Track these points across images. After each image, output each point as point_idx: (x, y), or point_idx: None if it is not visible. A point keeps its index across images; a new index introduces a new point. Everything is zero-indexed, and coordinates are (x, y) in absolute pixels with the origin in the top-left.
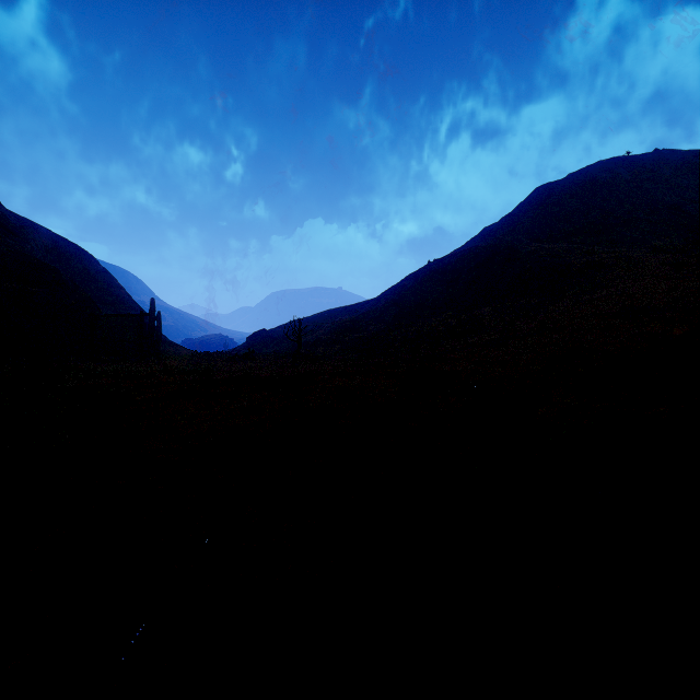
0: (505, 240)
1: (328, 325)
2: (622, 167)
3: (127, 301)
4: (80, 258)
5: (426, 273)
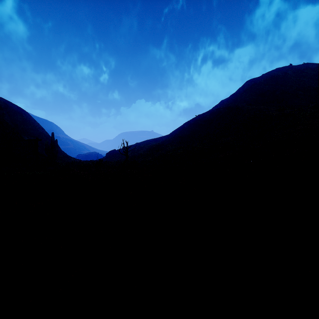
0: (235, 104)
1: (146, 147)
2: (289, 70)
3: (45, 135)
4: (20, 113)
5: (194, 121)
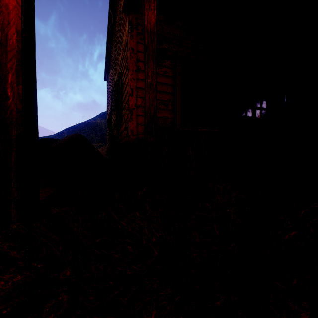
0: (102, 121)
1: None
2: None
3: None
4: None
5: (73, 129)
